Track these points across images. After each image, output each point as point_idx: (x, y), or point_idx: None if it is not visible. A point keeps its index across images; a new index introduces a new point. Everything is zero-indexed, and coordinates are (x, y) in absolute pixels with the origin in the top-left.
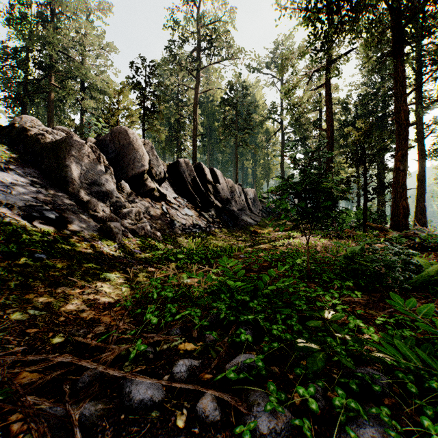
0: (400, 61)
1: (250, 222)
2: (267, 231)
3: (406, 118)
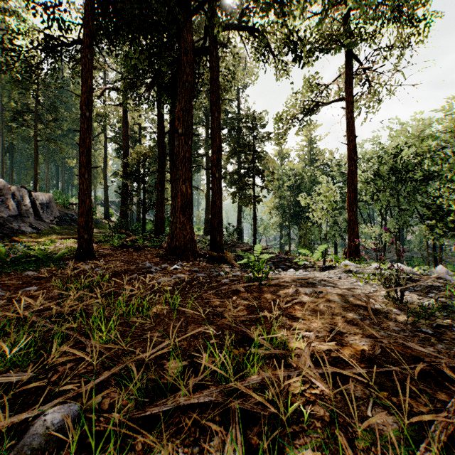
0: (160, 108)
1: (24, 230)
2: (44, 240)
3: (163, 152)
